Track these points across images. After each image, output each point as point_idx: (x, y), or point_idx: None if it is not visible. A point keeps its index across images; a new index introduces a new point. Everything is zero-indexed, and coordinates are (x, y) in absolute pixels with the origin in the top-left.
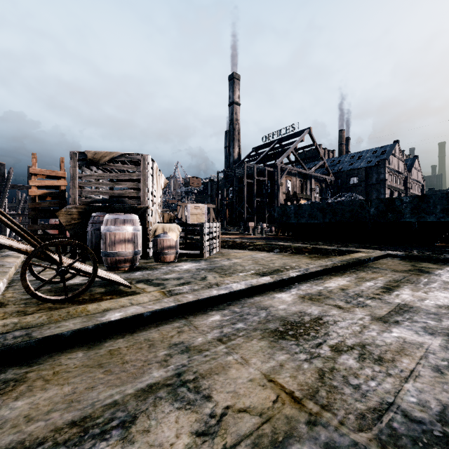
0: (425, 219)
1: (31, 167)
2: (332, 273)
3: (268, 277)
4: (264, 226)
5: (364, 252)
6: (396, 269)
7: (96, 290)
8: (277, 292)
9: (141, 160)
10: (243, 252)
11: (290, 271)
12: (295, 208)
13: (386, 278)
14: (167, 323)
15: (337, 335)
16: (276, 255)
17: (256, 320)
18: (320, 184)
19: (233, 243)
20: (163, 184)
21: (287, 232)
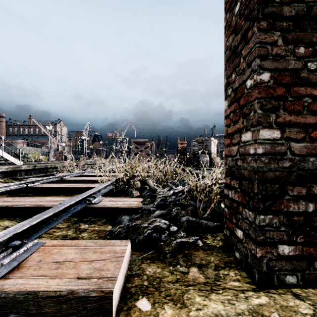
0: None
1: (166, 135)
2: None
3: None
4: None
5: None
6: None
7: None
8: None
9: (209, 139)
10: None
11: None
12: None
13: None
14: None
15: None
16: None
17: None
18: None
19: None
20: (216, 143)
21: None
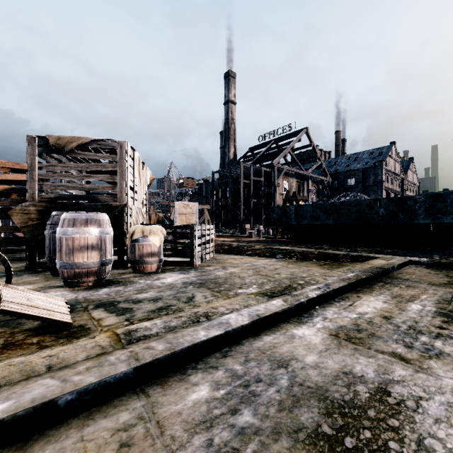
0: (441, 221)
1: None
2: (357, 288)
3: (280, 300)
4: (261, 228)
5: (382, 258)
6: (431, 281)
7: (25, 324)
8: (295, 324)
9: (117, 147)
10: (240, 259)
11: (306, 289)
12: (296, 208)
13: (430, 296)
14: (107, 411)
15: (444, 451)
16: (280, 261)
17: (274, 400)
18: (317, 186)
19: (230, 247)
20: (148, 180)
21: (287, 234)
